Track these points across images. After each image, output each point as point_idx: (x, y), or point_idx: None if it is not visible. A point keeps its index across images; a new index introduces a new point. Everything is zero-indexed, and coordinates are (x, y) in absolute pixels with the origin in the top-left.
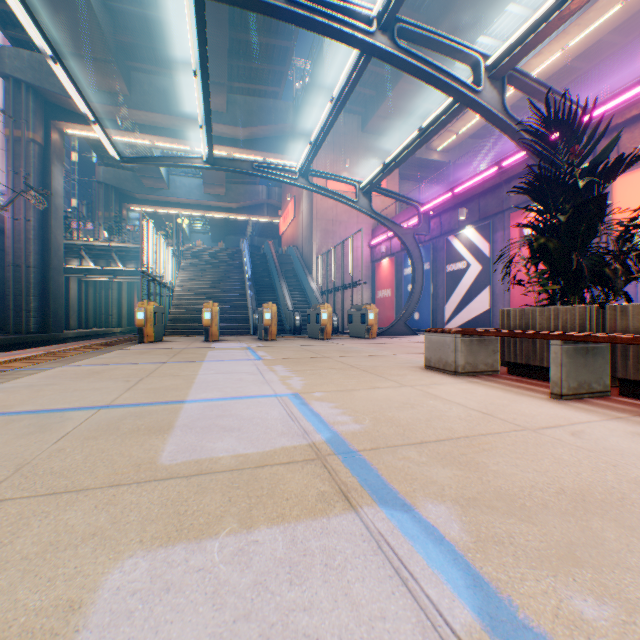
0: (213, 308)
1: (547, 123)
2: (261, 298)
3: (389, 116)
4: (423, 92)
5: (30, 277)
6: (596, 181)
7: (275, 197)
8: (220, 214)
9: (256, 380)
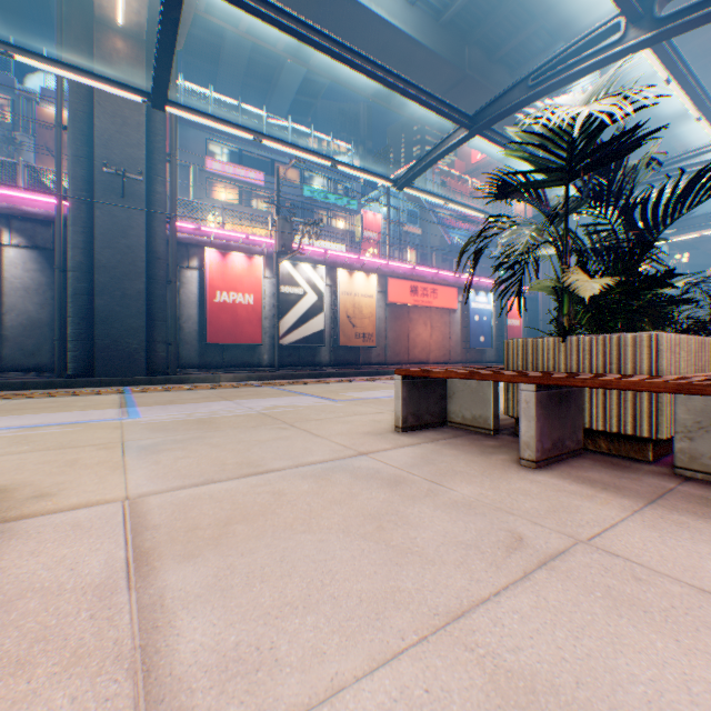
0: None
1: None
2: None
3: None
4: None
5: (549, 327)
6: None
7: None
8: None
9: None
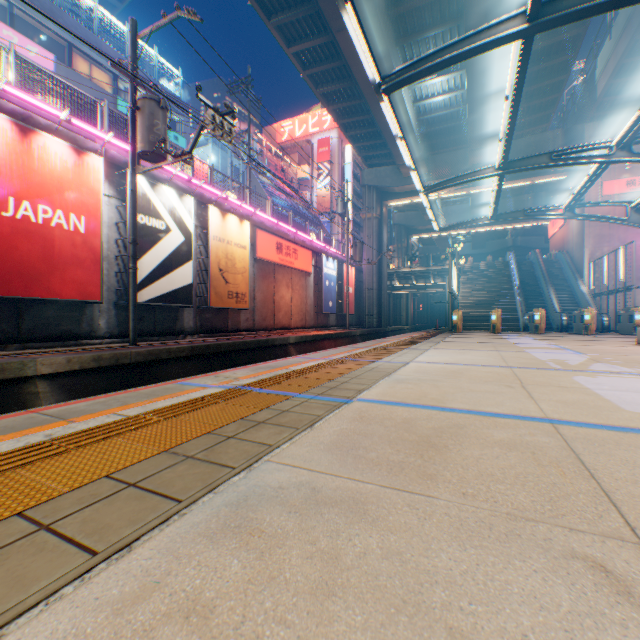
0: (496, 313)
1: None
2: (527, 302)
3: None
4: None
5: (373, 296)
6: None
7: (540, 202)
8: (483, 228)
9: (535, 342)
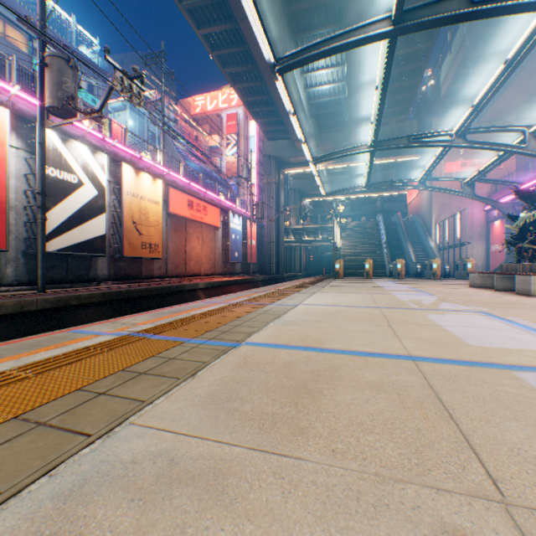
0: (369, 262)
1: (518, 194)
2: (392, 254)
3: (500, 109)
4: (532, 87)
5: (273, 248)
6: (531, 219)
7: (401, 176)
8: (359, 195)
9: (398, 286)
